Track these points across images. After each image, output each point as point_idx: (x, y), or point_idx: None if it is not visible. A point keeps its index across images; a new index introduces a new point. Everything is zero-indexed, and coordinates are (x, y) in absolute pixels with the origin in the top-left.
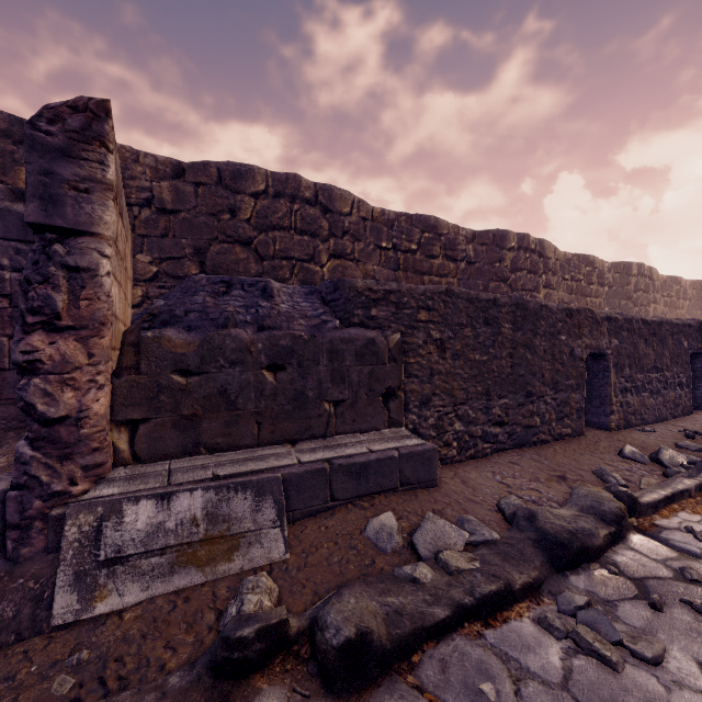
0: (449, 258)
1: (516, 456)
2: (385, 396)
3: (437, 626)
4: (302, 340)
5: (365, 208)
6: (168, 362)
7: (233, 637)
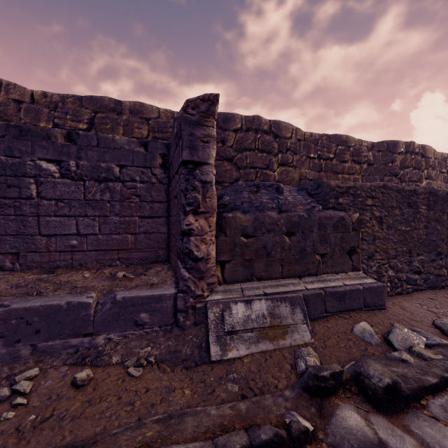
0: (355, 162)
1: (431, 295)
2: (348, 252)
3: (431, 387)
4: (303, 218)
5: (300, 133)
6: (239, 230)
7: (319, 375)
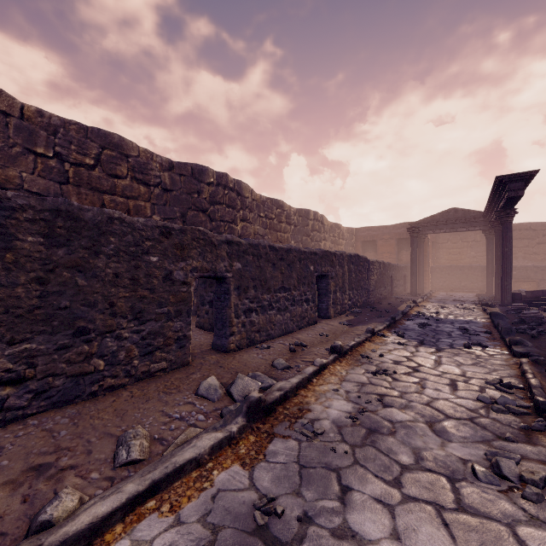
0: (139, 181)
1: (26, 429)
2: None
3: None
4: None
5: (6, 101)
6: None
7: None
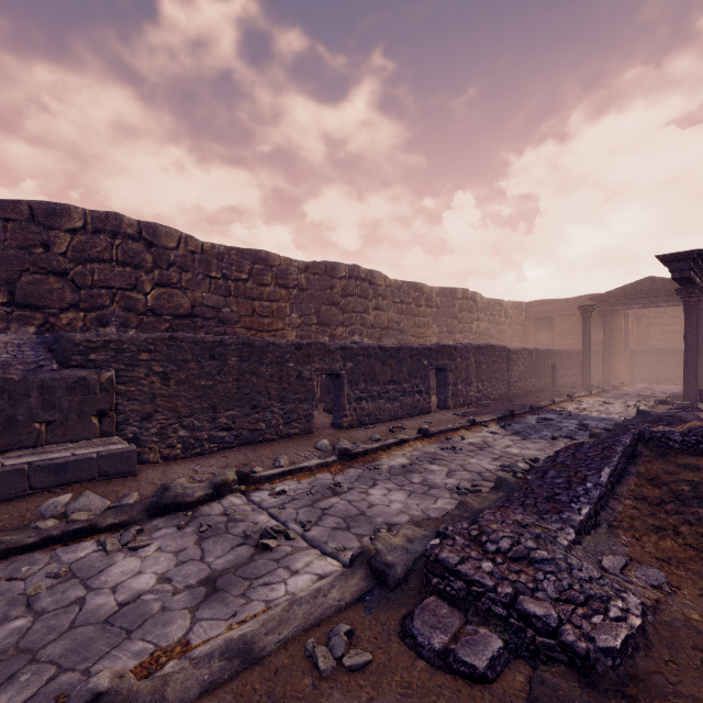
0: (281, 286)
1: (234, 452)
2: (100, 416)
3: (25, 547)
4: (13, 381)
5: (194, 243)
6: None
7: None
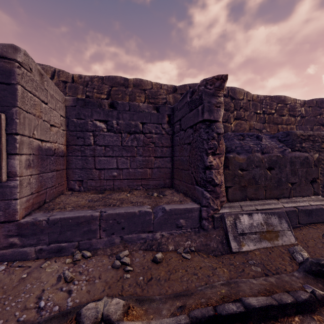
0: (291, 115)
1: None
2: (310, 181)
3: None
4: (280, 157)
5: (249, 96)
6: (237, 166)
7: (320, 263)
